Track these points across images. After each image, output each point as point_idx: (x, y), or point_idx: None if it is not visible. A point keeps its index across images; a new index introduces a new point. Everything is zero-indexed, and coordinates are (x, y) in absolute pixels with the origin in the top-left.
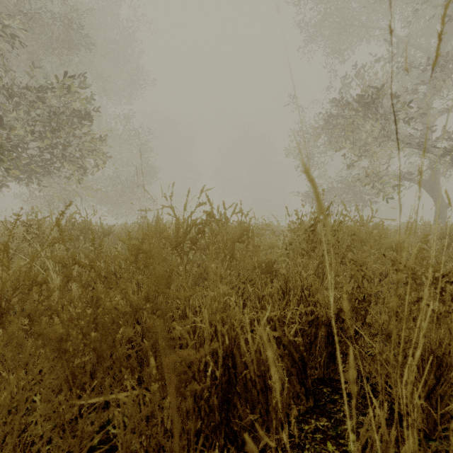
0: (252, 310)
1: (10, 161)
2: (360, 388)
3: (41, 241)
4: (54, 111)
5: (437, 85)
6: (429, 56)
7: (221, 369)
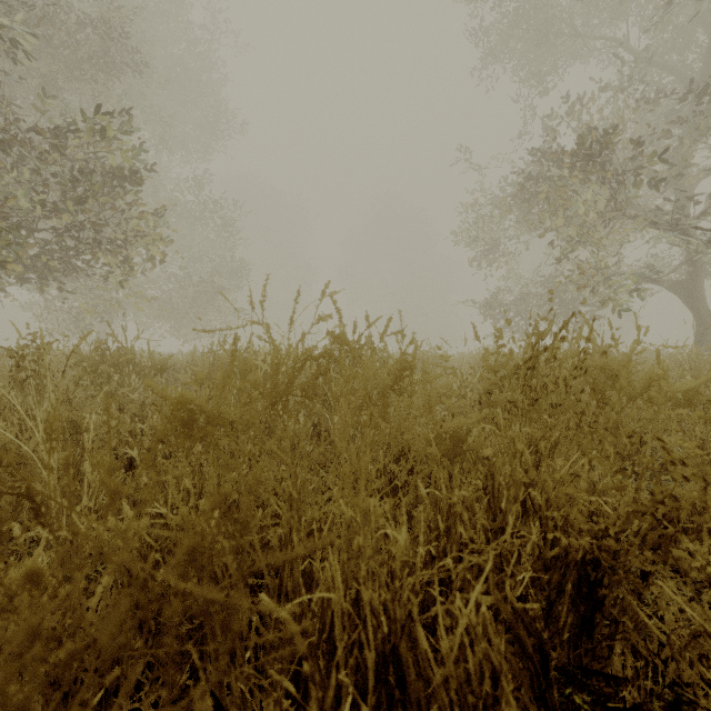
0: (429, 536)
1: (7, 249)
2: (649, 694)
3: (41, 384)
4: (80, 169)
5: (703, 127)
6: (687, 81)
7: (372, 696)
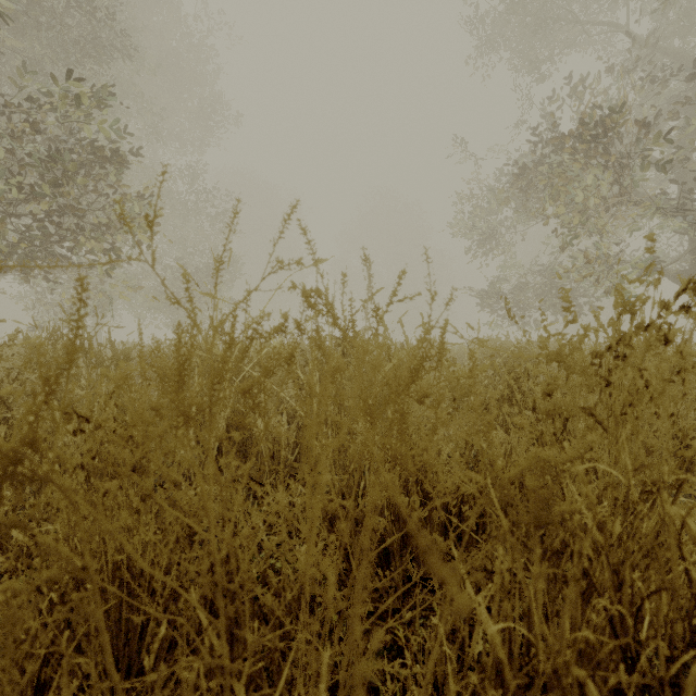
0: None
1: None
2: None
3: None
4: (58, 149)
5: None
6: (690, 65)
7: None
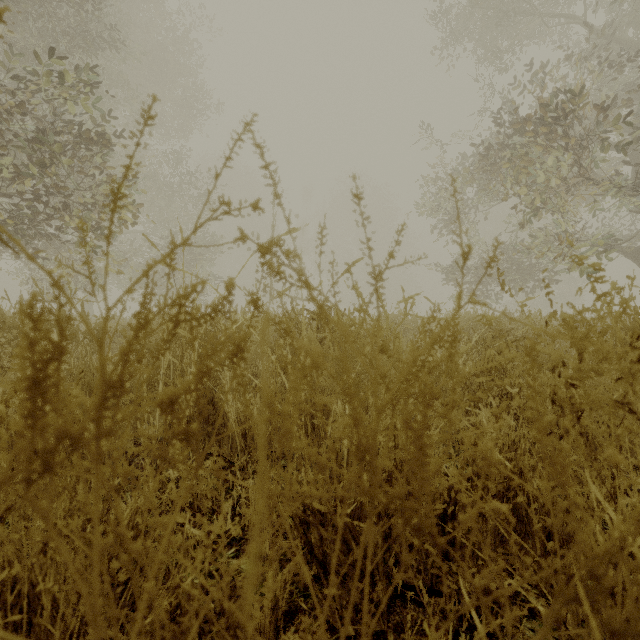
0: None
1: None
2: None
3: None
4: (45, 131)
5: None
6: None
7: None
